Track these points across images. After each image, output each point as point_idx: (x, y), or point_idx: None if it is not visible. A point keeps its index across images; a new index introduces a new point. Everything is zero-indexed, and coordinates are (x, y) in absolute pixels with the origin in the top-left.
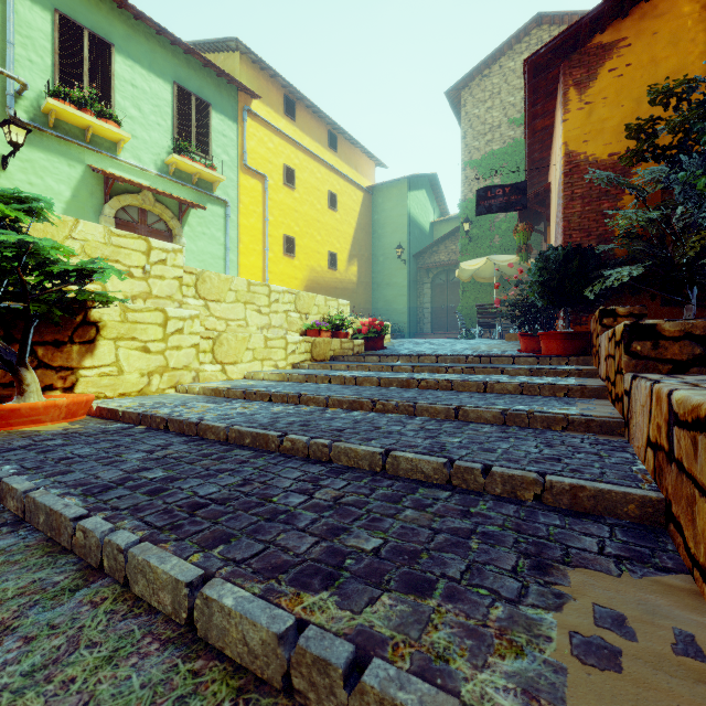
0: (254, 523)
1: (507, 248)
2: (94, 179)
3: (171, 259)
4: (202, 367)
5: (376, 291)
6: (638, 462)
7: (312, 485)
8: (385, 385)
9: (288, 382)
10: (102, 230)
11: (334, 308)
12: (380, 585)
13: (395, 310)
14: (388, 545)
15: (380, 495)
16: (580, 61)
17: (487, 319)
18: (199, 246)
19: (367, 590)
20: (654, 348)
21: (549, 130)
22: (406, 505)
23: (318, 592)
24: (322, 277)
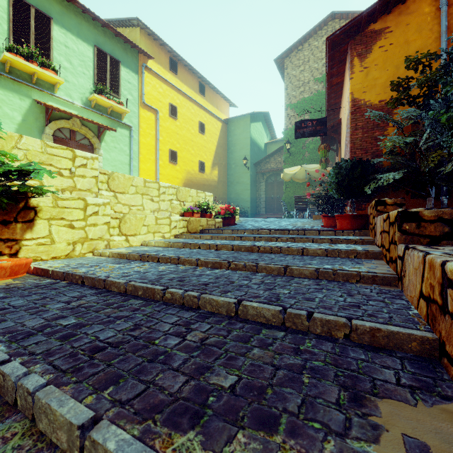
0: (139, 364)
1: (313, 160)
2: (38, 109)
3: (90, 164)
4: (112, 238)
5: (230, 187)
6: (412, 308)
7: (185, 329)
8: (236, 250)
9: (171, 248)
10: (39, 142)
11: (203, 198)
12: (236, 422)
13: (242, 199)
14: (242, 382)
15: (234, 336)
16: (361, 40)
17: (300, 205)
18: (112, 156)
19: (226, 428)
20: (417, 227)
21: (341, 85)
22: (253, 345)
23: (186, 432)
24: (195, 177)
